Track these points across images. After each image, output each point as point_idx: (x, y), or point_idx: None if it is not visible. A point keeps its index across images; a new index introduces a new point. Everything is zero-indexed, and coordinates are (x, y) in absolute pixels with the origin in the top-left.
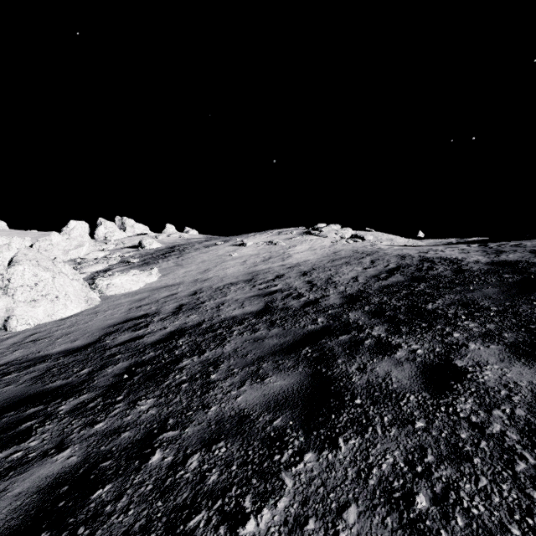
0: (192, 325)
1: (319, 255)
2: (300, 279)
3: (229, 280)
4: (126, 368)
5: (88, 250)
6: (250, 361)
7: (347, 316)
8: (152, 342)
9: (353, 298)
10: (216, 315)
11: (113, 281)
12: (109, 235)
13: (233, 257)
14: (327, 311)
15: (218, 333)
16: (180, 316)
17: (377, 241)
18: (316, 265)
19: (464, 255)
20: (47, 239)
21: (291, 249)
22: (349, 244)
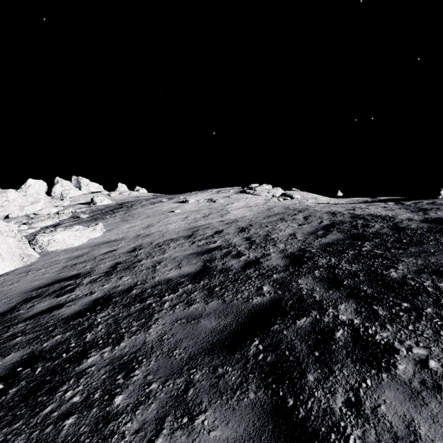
0: (121, 290)
1: (254, 212)
2: (238, 235)
3: (169, 235)
4: (12, 367)
5: (43, 206)
6: (178, 364)
7: (298, 285)
8: (67, 316)
9: (297, 258)
10: (150, 277)
11: (54, 237)
12: (65, 193)
13: (175, 213)
14: (271, 276)
15: (146, 305)
16: (112, 277)
17: (303, 199)
18: (253, 221)
19: (391, 212)
20: (3, 195)
21: (228, 206)
22: (280, 202)
